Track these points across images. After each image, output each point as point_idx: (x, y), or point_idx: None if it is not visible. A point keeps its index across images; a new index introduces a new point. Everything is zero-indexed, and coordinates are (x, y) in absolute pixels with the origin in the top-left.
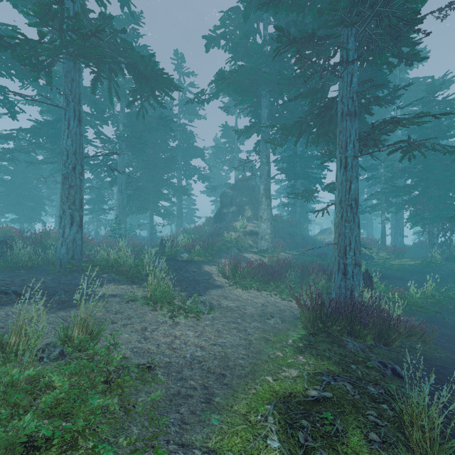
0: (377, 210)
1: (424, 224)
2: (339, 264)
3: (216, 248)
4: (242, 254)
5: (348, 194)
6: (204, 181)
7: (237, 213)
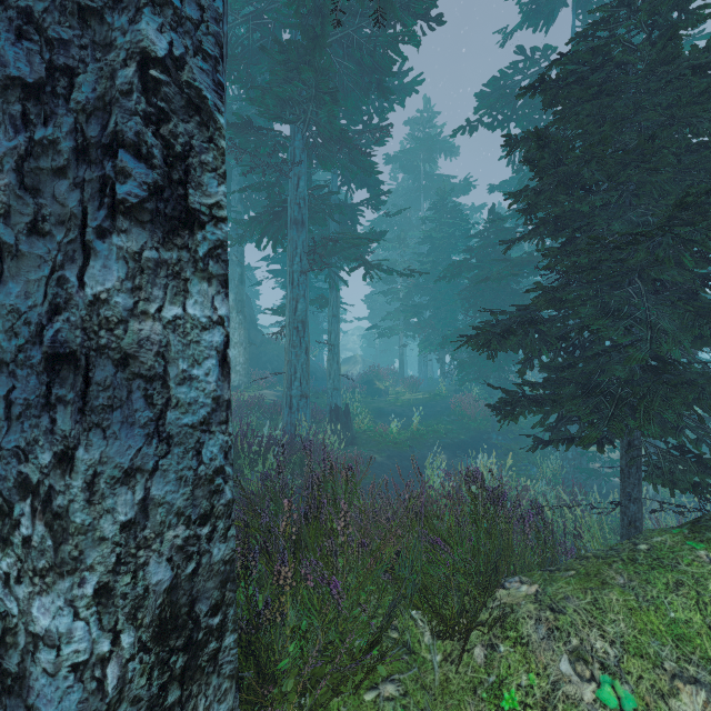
0: (393, 333)
1: (435, 351)
2: (287, 396)
3: None
4: None
5: (294, 315)
6: None
7: None
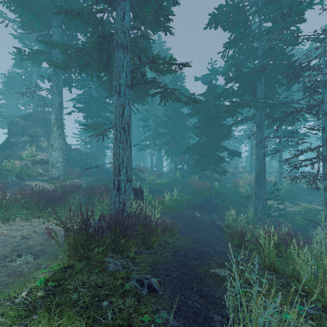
0: (148, 147)
1: (172, 157)
2: (114, 181)
3: None
4: (24, 183)
5: (122, 117)
6: None
7: (30, 143)
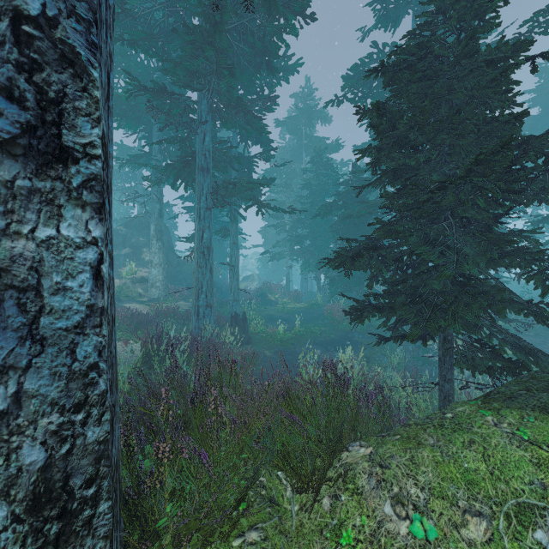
0: (281, 257)
1: (313, 270)
2: (195, 306)
3: None
4: (122, 305)
5: (201, 242)
6: None
7: (132, 256)
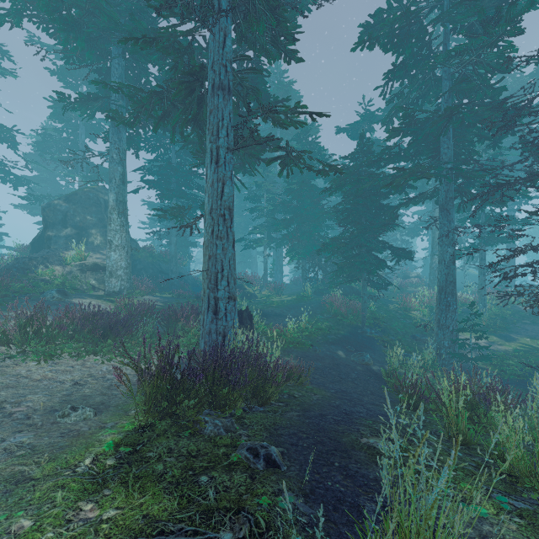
0: (260, 244)
1: (299, 259)
2: (209, 299)
3: (12, 292)
4: (70, 300)
5: (220, 199)
6: (17, 186)
7: (76, 239)
